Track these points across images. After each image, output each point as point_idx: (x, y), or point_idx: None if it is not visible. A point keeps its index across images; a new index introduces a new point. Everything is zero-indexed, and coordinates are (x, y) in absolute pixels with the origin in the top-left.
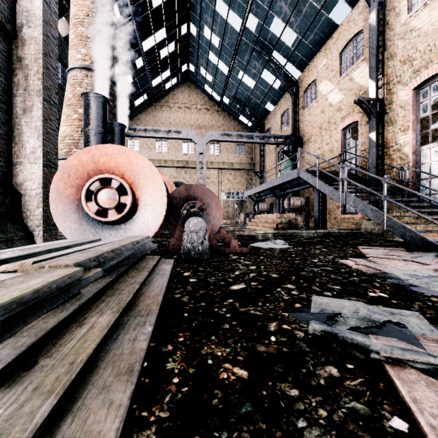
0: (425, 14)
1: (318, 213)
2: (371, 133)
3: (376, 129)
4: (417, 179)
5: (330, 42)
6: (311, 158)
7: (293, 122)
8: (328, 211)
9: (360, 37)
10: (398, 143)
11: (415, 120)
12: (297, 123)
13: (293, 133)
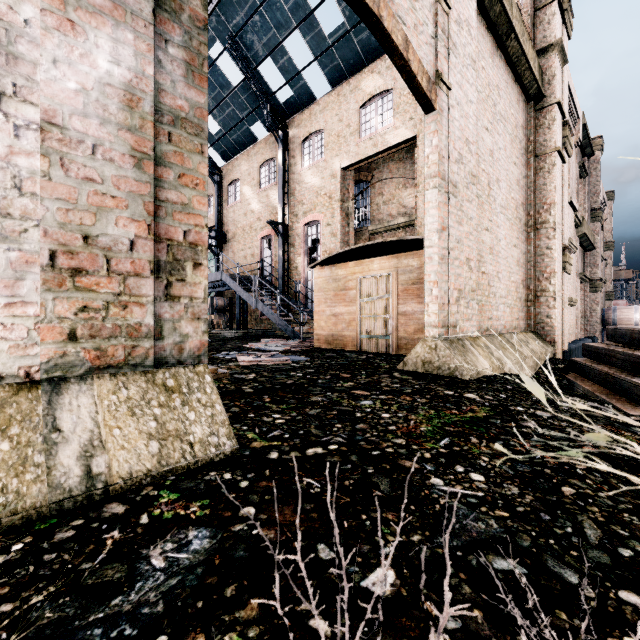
0: (309, 175)
1: (240, 314)
2: (280, 250)
3: (283, 247)
4: (306, 291)
5: (252, 151)
6: (235, 257)
7: (217, 215)
8: (250, 313)
9: (274, 163)
10: (296, 262)
11: (305, 247)
12: (221, 216)
13: (217, 227)
